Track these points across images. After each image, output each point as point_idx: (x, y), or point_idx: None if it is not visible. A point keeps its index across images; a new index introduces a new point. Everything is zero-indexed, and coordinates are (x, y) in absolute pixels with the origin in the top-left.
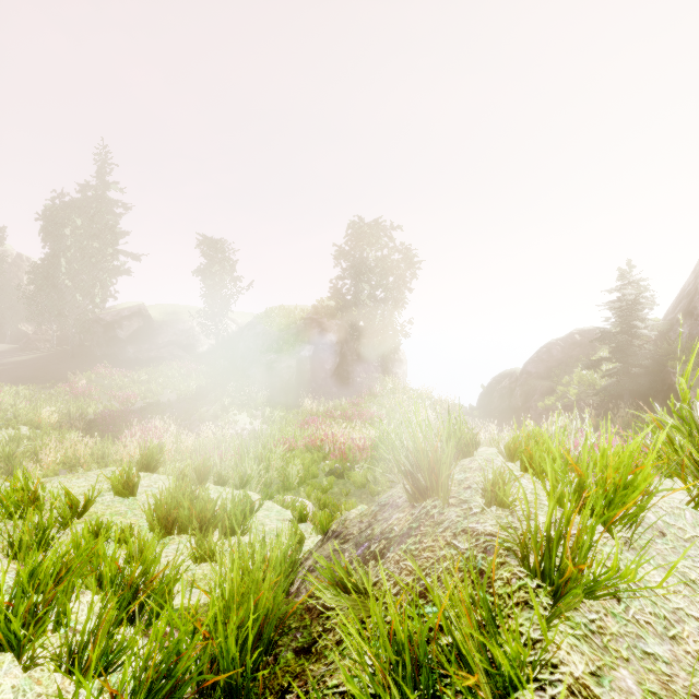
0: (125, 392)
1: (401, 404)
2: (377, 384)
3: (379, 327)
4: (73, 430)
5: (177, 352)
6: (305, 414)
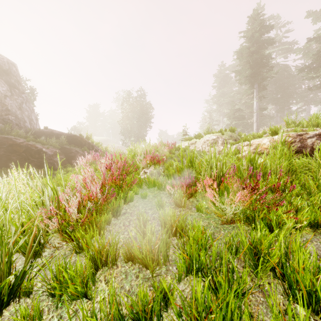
0: None
1: None
2: None
3: None
4: None
5: None
6: None
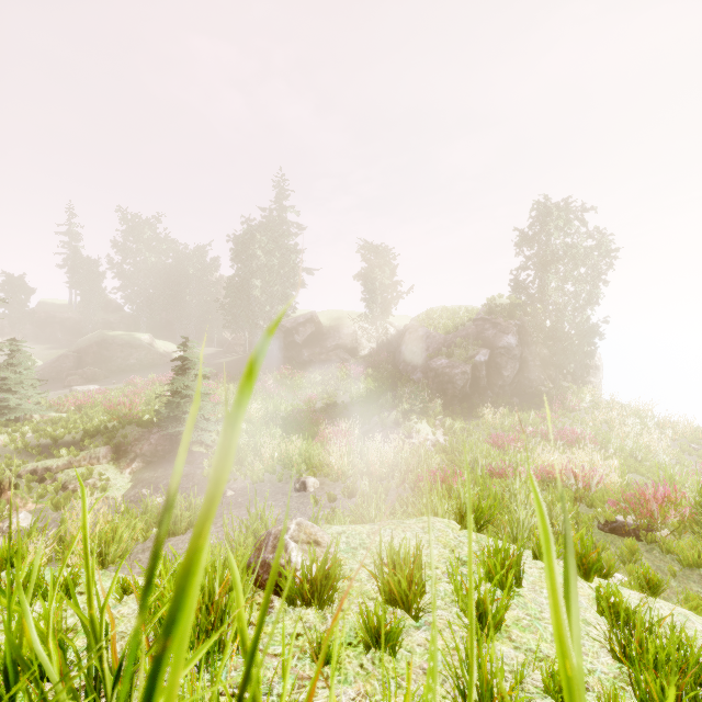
0: (307, 393)
1: (608, 423)
2: (570, 396)
3: (570, 326)
4: (277, 428)
5: (343, 355)
6: (487, 427)
